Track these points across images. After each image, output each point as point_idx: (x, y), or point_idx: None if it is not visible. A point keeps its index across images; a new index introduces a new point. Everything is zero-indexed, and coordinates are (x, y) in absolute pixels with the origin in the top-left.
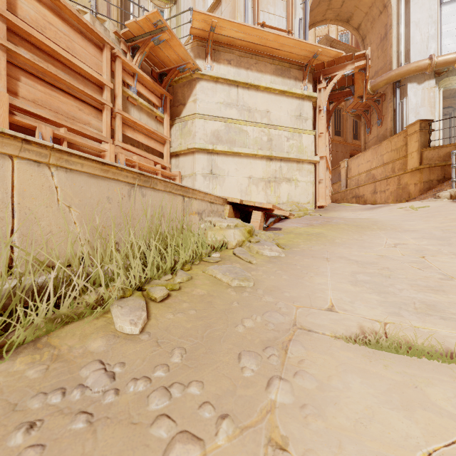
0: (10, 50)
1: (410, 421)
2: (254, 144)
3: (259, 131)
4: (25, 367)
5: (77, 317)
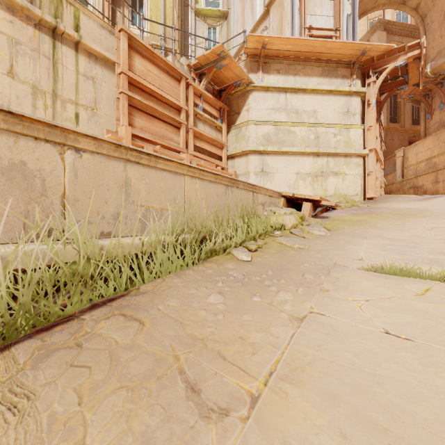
0: (129, 96)
1: (389, 291)
2: (301, 143)
3: (306, 130)
4: (209, 266)
5: (218, 253)
